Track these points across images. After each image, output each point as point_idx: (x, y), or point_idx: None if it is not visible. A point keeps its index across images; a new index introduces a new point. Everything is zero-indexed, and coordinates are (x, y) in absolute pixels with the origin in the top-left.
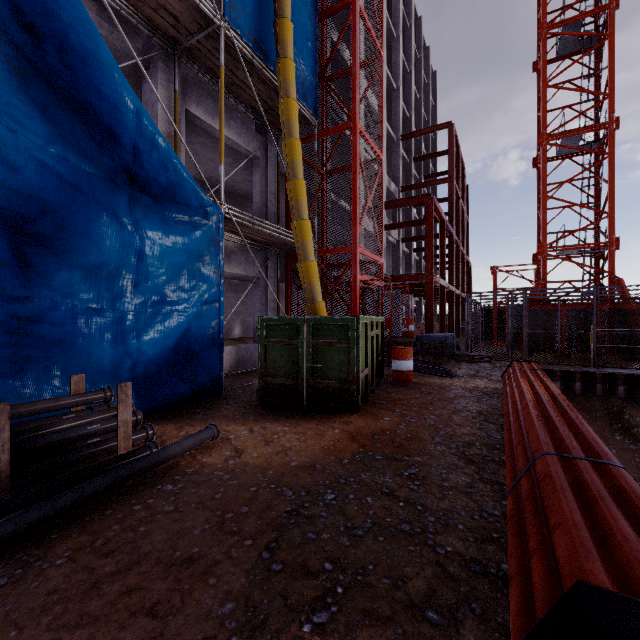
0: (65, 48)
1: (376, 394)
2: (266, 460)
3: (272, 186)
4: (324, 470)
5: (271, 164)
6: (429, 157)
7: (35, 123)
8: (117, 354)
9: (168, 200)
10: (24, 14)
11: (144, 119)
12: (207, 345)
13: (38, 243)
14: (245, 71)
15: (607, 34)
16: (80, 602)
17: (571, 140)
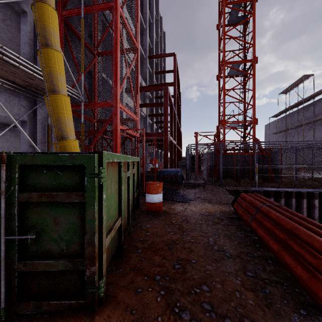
0: None
1: (132, 235)
2: None
3: None
4: None
5: None
6: (163, 72)
7: None
8: None
9: None
10: None
11: None
12: None
13: None
14: None
15: (252, 13)
16: None
17: (235, 67)
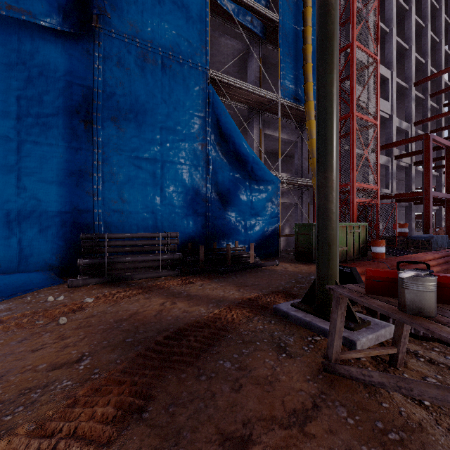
0: (234, 144)
1: (355, 261)
2: (294, 270)
3: (305, 154)
4: (313, 274)
5: (304, 143)
6: (446, 90)
7: (226, 167)
8: (245, 236)
9: (260, 181)
10: (225, 138)
11: (254, 157)
12: (273, 235)
13: (226, 202)
14: (289, 114)
15: None
16: (254, 278)
17: None
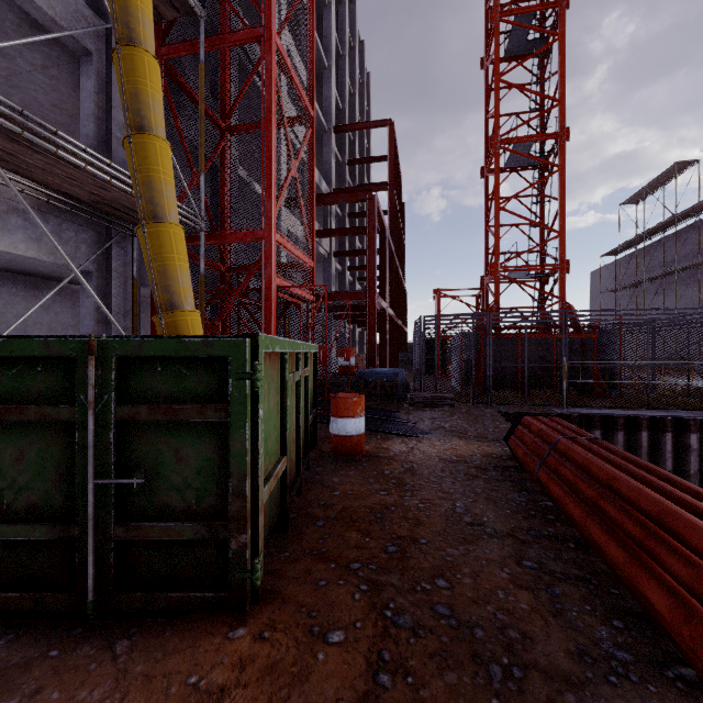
0: None
1: (304, 496)
2: None
3: (121, 113)
4: None
5: None
6: (365, 161)
7: None
8: None
9: None
10: None
11: None
12: None
13: None
14: None
15: (558, 34)
16: None
17: (522, 149)
